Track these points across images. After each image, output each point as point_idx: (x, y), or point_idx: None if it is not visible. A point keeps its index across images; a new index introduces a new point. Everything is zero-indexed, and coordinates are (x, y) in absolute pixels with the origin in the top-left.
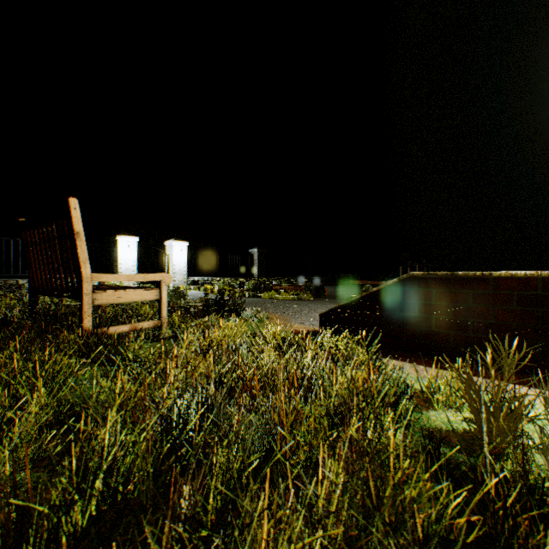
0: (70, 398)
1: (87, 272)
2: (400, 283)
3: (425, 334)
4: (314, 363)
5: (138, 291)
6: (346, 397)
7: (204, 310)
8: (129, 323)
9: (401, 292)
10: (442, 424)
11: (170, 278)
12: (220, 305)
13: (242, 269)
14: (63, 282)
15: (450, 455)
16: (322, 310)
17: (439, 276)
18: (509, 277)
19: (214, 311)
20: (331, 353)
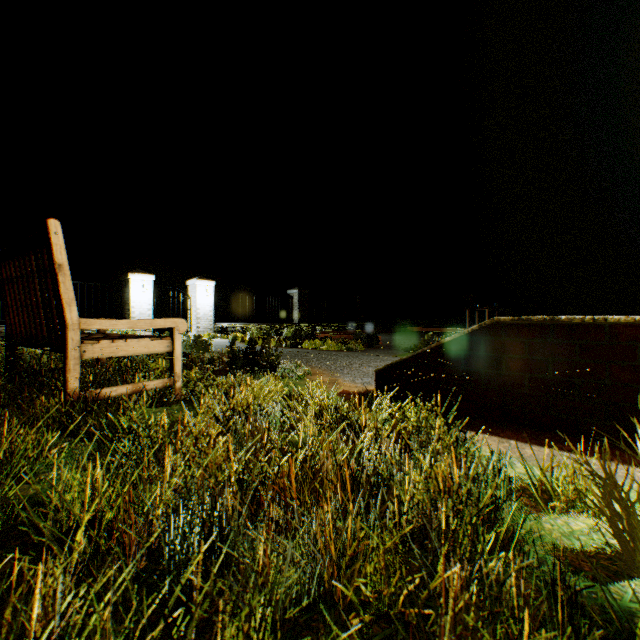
0: (31, 494)
1: (72, 317)
2: (481, 331)
3: (516, 398)
4: (373, 441)
5: (143, 341)
6: (423, 496)
7: (231, 364)
8: (131, 383)
9: (483, 343)
10: (562, 537)
11: (185, 324)
12: (250, 358)
13: (279, 314)
14: (44, 330)
15: (590, 597)
16: (376, 364)
17: (534, 322)
18: (631, 323)
19: (243, 365)
20: (393, 424)
